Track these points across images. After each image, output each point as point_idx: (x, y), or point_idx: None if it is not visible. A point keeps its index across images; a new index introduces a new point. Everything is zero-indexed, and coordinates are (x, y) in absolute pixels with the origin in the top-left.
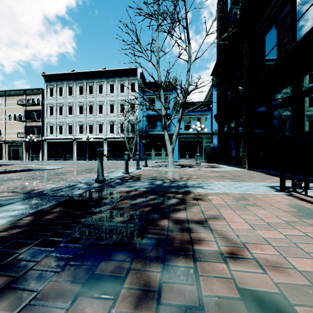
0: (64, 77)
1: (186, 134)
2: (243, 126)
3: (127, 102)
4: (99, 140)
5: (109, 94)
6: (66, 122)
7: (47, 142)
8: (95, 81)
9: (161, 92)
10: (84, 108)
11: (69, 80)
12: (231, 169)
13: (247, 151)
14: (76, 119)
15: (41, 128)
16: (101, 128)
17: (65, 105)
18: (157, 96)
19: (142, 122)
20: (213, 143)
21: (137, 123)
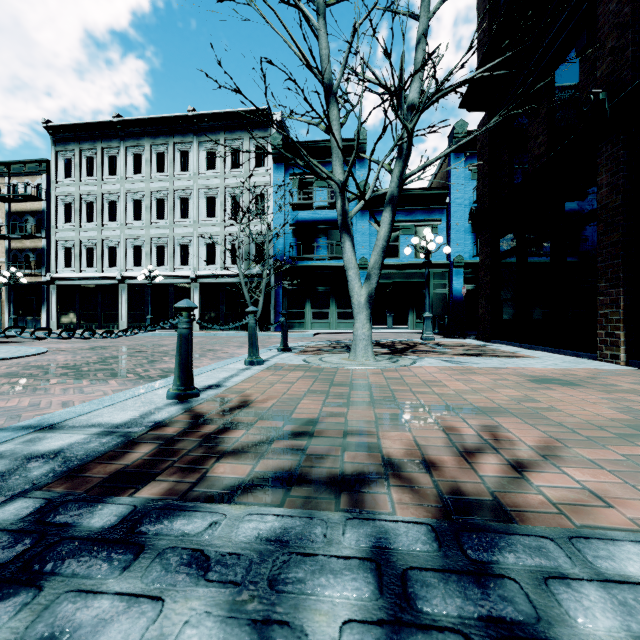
0: (98, 132)
1: (388, 266)
2: (601, 222)
3: (245, 189)
4: (181, 281)
5: (204, 173)
6: (103, 240)
7: (58, 287)
8: (171, 142)
9: (330, 111)
10: (146, 205)
11: (109, 140)
12: (569, 363)
13: (623, 302)
14: (126, 231)
15: (45, 253)
16: (185, 254)
17: (101, 198)
18: (318, 114)
19: (282, 236)
20: (454, 288)
21: (270, 240)
